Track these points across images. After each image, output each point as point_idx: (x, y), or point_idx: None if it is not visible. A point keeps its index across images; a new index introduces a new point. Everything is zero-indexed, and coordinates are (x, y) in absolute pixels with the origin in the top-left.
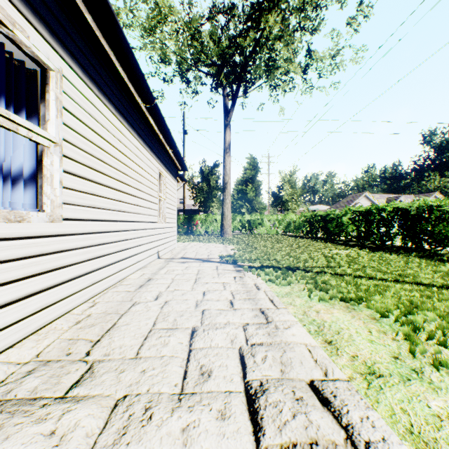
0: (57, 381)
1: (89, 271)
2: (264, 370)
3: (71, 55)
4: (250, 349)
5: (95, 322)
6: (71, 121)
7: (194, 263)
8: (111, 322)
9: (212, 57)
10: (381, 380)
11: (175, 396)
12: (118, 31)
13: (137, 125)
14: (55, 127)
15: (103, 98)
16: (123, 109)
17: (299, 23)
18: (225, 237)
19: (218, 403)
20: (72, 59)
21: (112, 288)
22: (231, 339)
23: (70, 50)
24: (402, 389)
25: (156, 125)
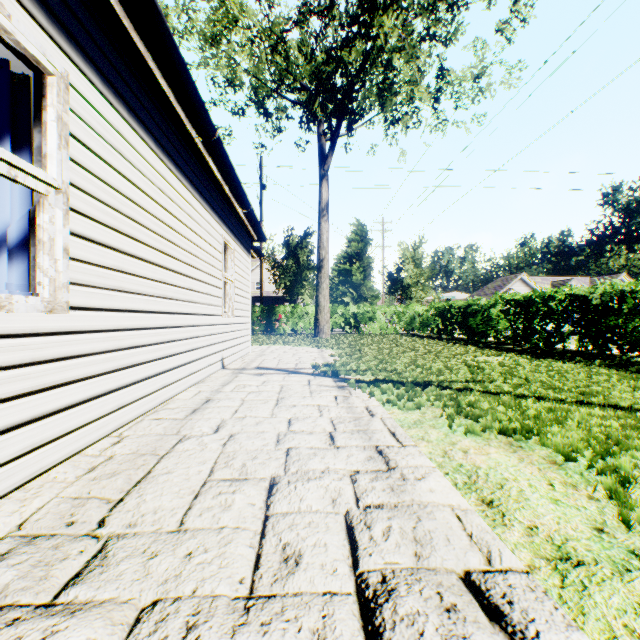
0: (44, 574)
1: (113, 388)
2: (388, 554)
3: (84, 54)
4: (364, 516)
5: (118, 469)
6: (83, 156)
7: (276, 375)
8: (143, 469)
9: (302, 79)
10: (582, 571)
11: (238, 603)
12: (158, 20)
13: (191, 170)
14: (55, 163)
15: (136, 125)
16: (169, 145)
17: (428, 29)
18: (321, 338)
19: (312, 615)
20: (85, 61)
21: (150, 414)
22: (332, 498)
23: (82, 46)
24: (620, 589)
25: (219, 172)
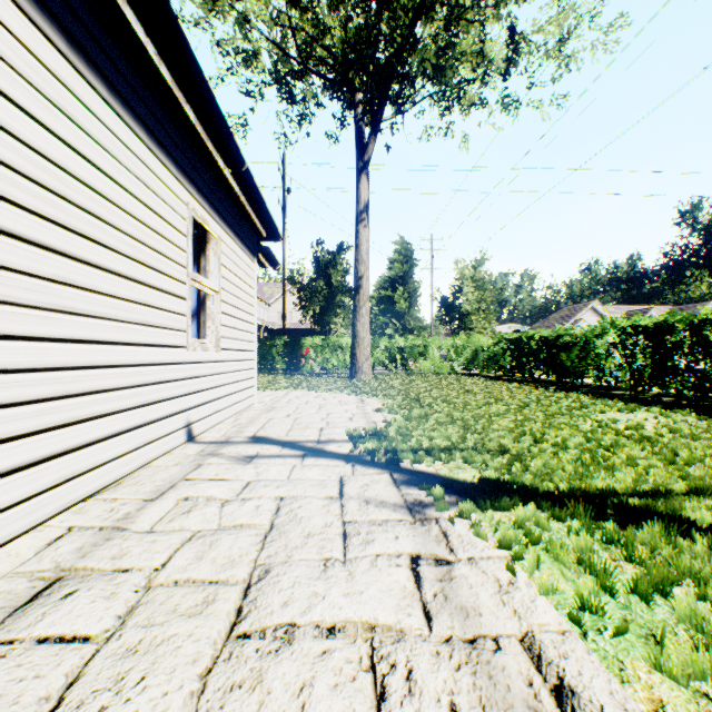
0: None
1: None
2: None
3: None
4: None
5: None
6: None
7: (277, 463)
8: None
9: (334, 46)
10: None
11: None
12: None
13: (68, 7)
14: None
15: None
16: None
17: None
18: (359, 379)
19: None
20: None
21: None
22: None
23: None
24: None
25: (158, 51)
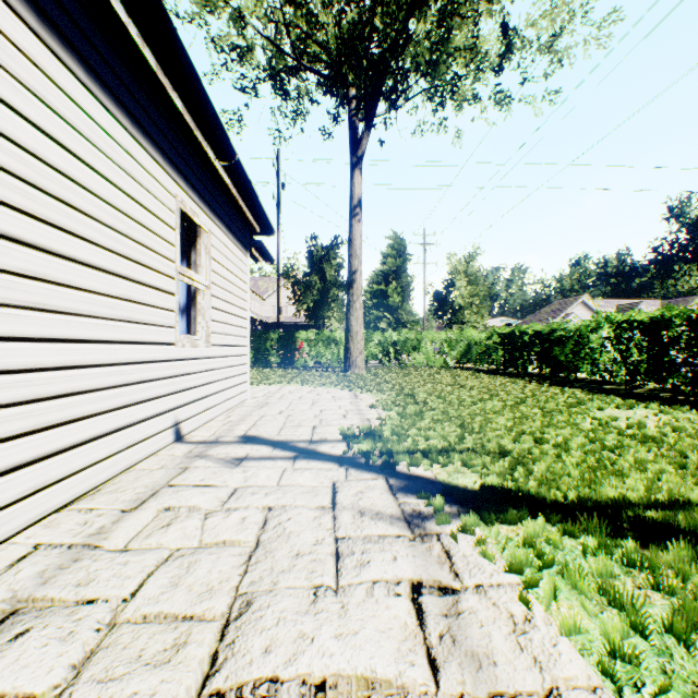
0: None
1: None
2: None
3: None
4: None
5: None
6: None
7: (267, 466)
8: None
9: (328, 42)
10: None
11: None
12: None
13: None
14: None
15: None
16: None
17: None
18: (353, 373)
19: None
20: None
21: None
22: None
23: None
24: None
25: (141, 32)
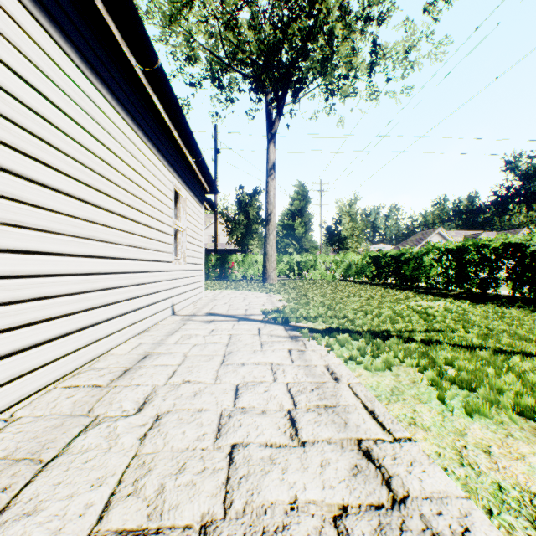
0: None
1: (2, 353)
2: None
3: None
4: None
5: None
6: None
7: (225, 323)
8: None
9: (251, 54)
10: None
11: None
12: None
13: (132, 105)
14: None
15: (47, 23)
16: (101, 67)
17: (364, 9)
18: (268, 283)
19: None
20: None
21: (69, 378)
22: None
23: None
24: None
25: (166, 112)
